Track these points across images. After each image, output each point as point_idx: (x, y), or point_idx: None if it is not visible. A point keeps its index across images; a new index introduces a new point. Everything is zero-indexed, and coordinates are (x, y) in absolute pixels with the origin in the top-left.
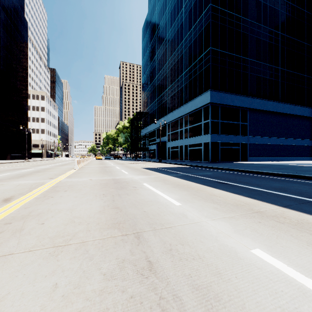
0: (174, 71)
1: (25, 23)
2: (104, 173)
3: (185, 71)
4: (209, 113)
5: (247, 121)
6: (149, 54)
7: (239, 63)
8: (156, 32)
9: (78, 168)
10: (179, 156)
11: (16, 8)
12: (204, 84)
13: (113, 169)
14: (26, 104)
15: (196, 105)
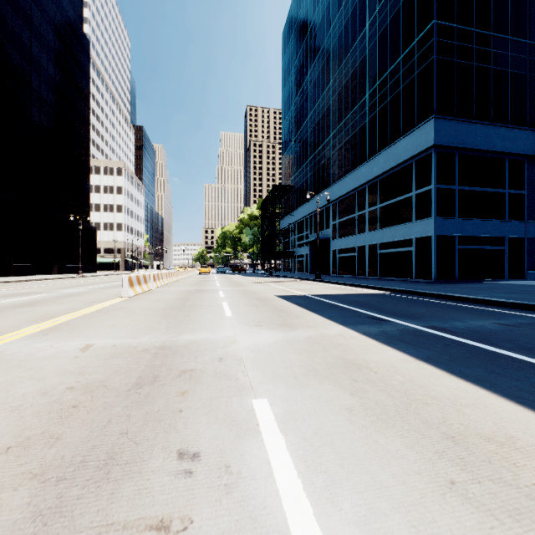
0: (345, 96)
1: (85, 43)
2: (167, 315)
3: (369, 90)
4: (432, 170)
5: (523, 186)
6: (295, 77)
7: (504, 52)
8: (309, 30)
9: (129, 296)
10: (356, 267)
11: (69, 16)
12: (416, 108)
13: (204, 300)
14: (87, 180)
15: (398, 156)
